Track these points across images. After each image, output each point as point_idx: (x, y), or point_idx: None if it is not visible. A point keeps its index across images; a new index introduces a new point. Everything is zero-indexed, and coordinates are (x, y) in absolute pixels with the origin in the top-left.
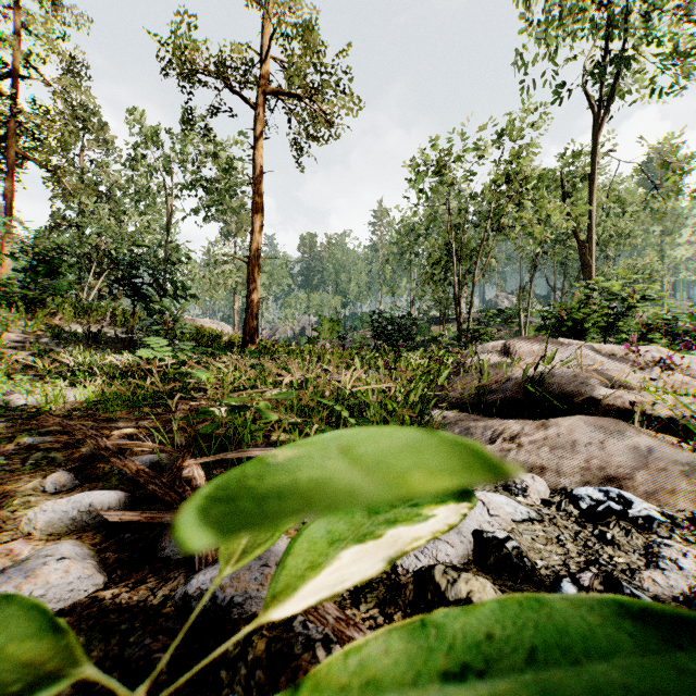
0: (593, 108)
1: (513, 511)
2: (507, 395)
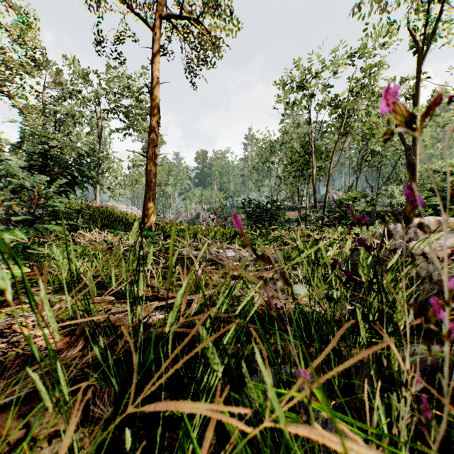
0: (416, 43)
1: None
2: None
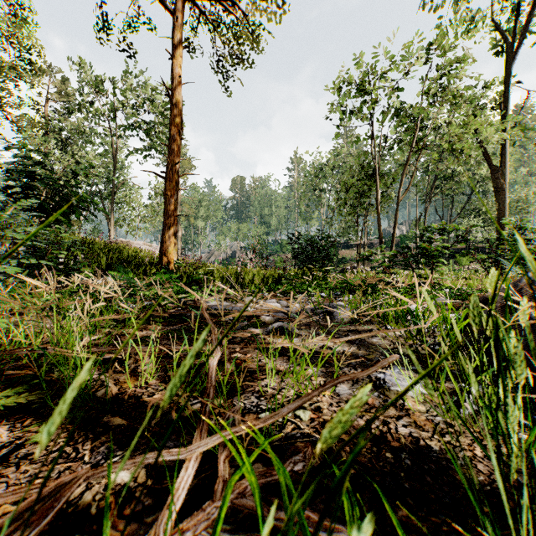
0: (505, 38)
1: None
2: None
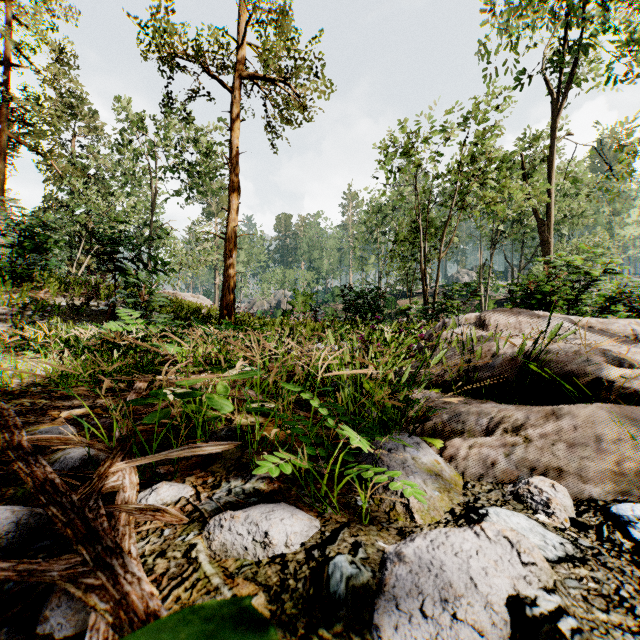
0: (551, 93)
1: (543, 543)
2: (495, 373)
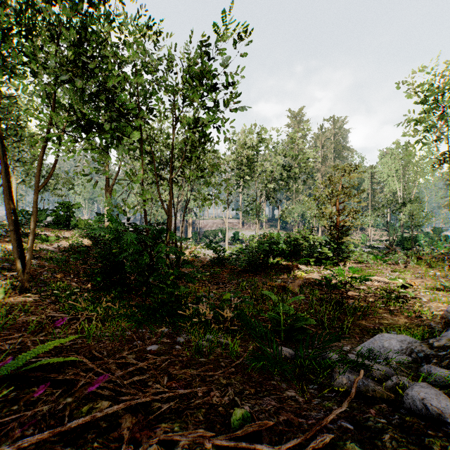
0: None
1: None
2: None
